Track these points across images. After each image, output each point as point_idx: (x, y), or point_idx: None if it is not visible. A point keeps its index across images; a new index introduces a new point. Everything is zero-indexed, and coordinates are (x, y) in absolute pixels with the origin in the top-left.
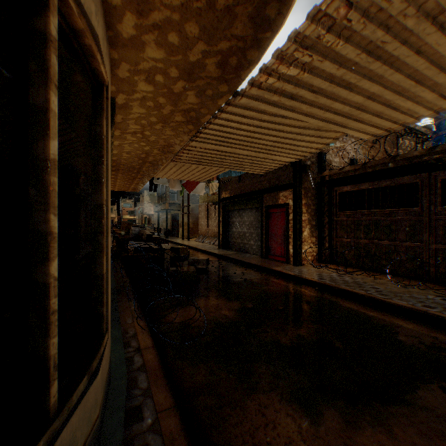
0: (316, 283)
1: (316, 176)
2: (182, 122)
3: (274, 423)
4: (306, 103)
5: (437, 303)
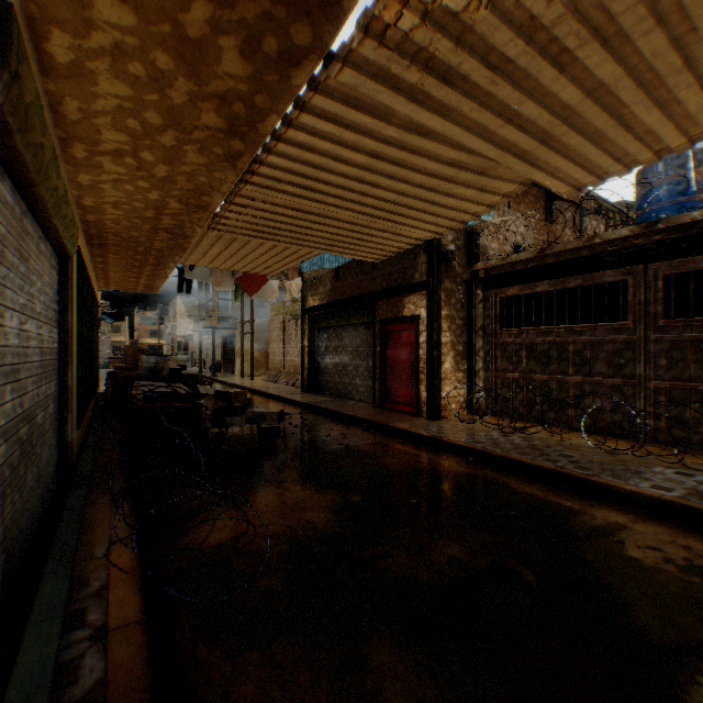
0: (468, 450)
1: (464, 271)
2: (218, 130)
3: None
4: (472, 98)
5: (673, 480)
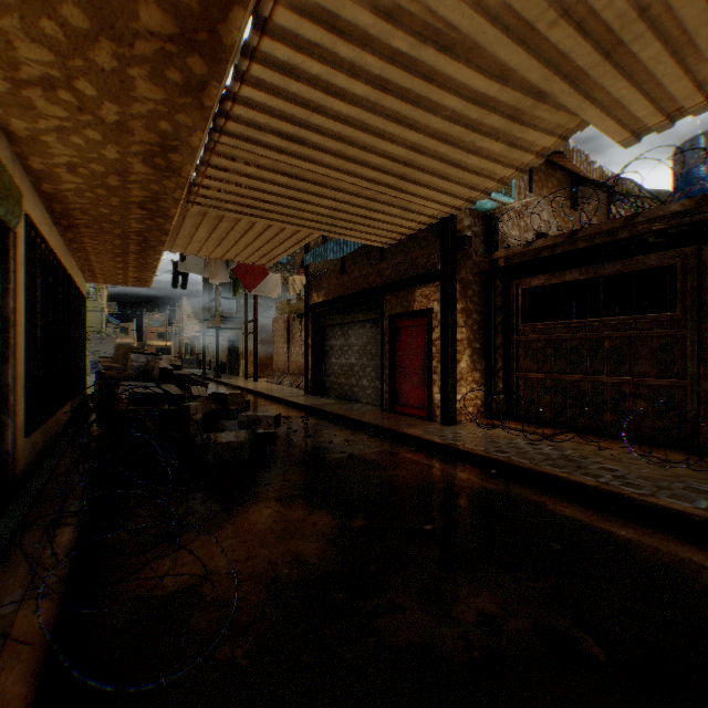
0: (490, 461)
1: (482, 260)
2: (167, 40)
3: None
4: None
5: None
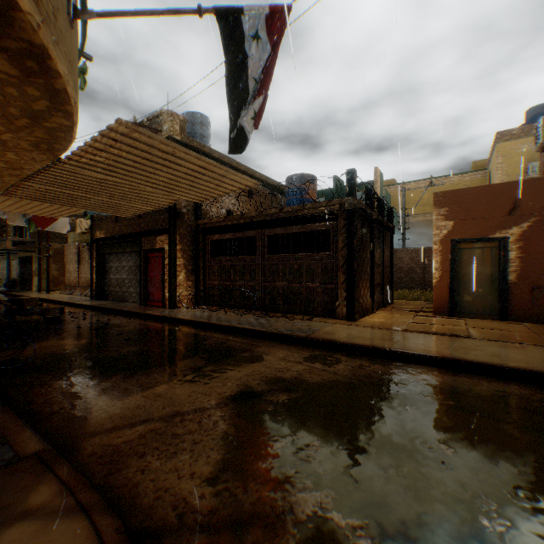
0: (176, 319)
1: (193, 224)
2: (8, 167)
3: (73, 386)
4: (127, 175)
5: (249, 321)
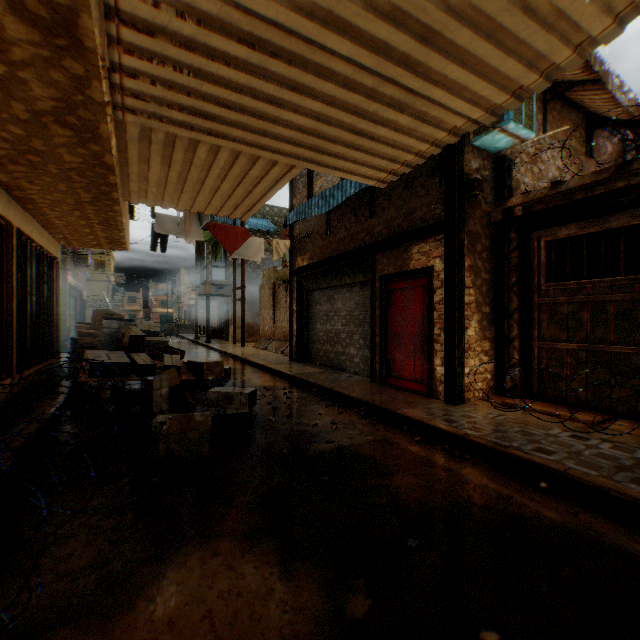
0: (535, 467)
1: (492, 209)
2: None
3: None
4: None
5: None
